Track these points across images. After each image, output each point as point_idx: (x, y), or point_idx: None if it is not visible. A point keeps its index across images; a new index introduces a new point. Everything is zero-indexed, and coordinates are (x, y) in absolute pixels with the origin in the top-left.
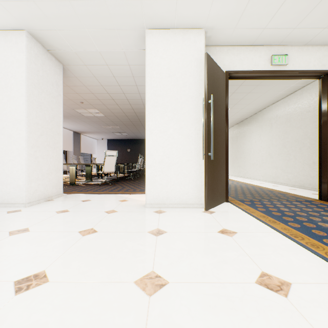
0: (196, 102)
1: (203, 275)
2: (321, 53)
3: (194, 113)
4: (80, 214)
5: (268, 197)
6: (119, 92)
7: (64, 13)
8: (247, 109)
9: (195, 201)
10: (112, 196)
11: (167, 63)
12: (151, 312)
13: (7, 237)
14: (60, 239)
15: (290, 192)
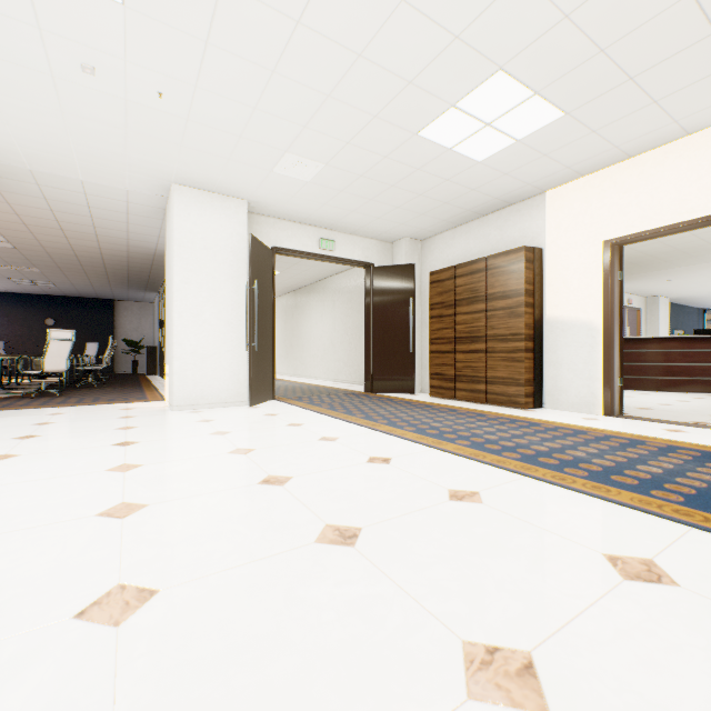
0: (238, 283)
1: (254, 428)
2: (364, 245)
3: (236, 296)
4: (85, 422)
5: (319, 393)
6: (84, 223)
7: (51, 142)
8: (305, 276)
9: (237, 398)
10: (97, 407)
11: (202, 231)
12: (228, 437)
13: (25, 440)
14: (103, 433)
15: (346, 388)
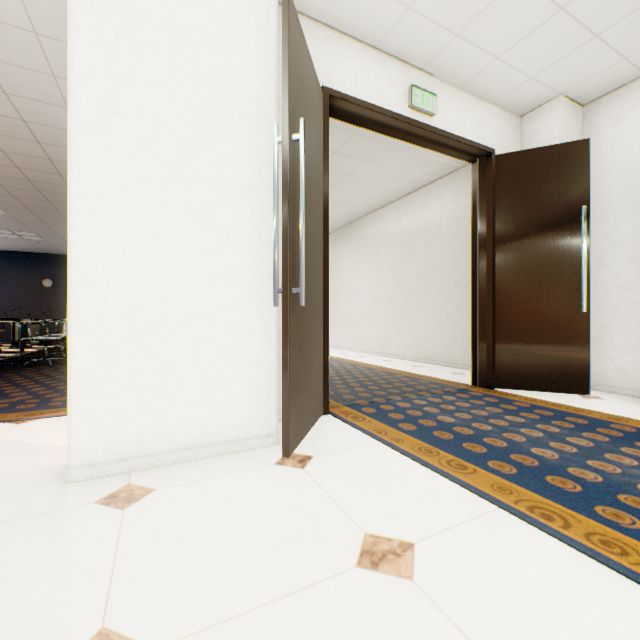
0: (253, 135)
1: None
2: (480, 113)
3: (249, 166)
4: None
5: (396, 389)
6: None
7: None
8: (337, 212)
9: (252, 428)
10: None
11: None
12: None
13: None
14: None
15: (420, 373)
